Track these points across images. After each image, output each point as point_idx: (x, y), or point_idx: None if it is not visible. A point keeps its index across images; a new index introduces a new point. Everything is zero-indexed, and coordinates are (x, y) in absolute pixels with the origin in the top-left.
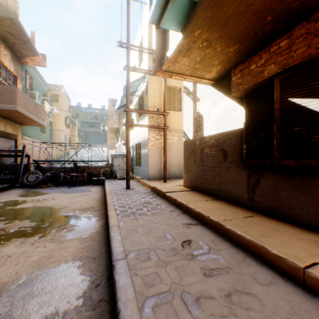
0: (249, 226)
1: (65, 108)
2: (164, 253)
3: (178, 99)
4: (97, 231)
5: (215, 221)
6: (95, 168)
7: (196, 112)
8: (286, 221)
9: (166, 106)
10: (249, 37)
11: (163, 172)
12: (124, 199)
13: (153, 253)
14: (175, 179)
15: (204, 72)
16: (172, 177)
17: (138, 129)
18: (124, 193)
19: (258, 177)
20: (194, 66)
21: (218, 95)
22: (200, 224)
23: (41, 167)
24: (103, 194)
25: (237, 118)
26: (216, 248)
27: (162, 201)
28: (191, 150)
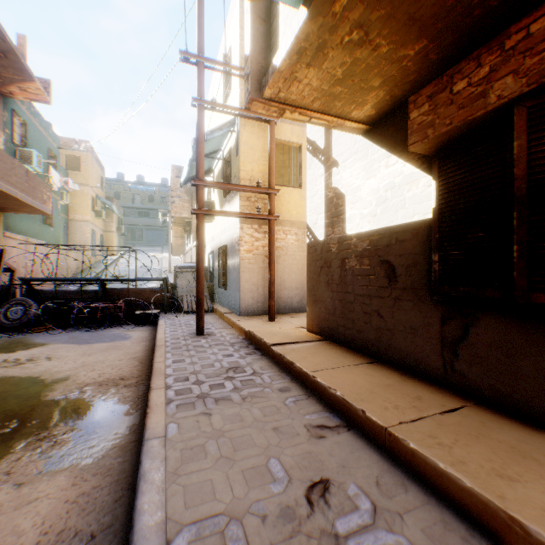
0: (460, 442)
1: (93, 183)
2: (264, 532)
3: (296, 166)
4: (119, 445)
5: (380, 424)
6: (143, 293)
7: (331, 188)
8: (535, 424)
9: (273, 177)
10: (454, 19)
11: (267, 300)
12: (189, 359)
13: (237, 531)
14: (290, 313)
15: (349, 104)
16: (285, 310)
17: (222, 221)
18: (191, 345)
19: (465, 322)
20: (329, 90)
21: (376, 153)
22: (344, 427)
23: (36, 292)
24: (152, 346)
25: (416, 199)
26: (390, 509)
27: (264, 364)
28: (320, 262)
